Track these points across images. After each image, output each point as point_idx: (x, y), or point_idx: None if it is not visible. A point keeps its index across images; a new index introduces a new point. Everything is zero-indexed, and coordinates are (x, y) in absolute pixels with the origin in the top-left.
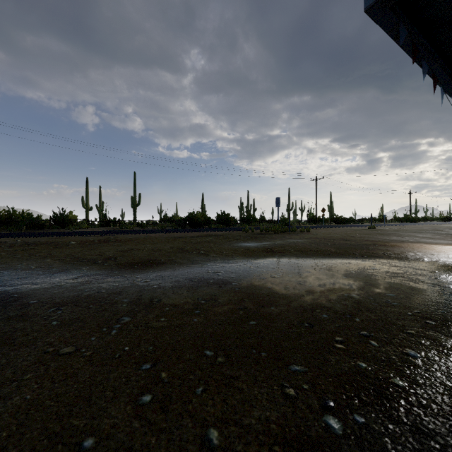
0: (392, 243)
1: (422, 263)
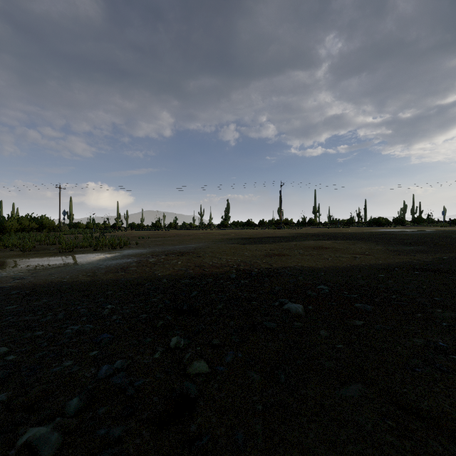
0: None
1: None
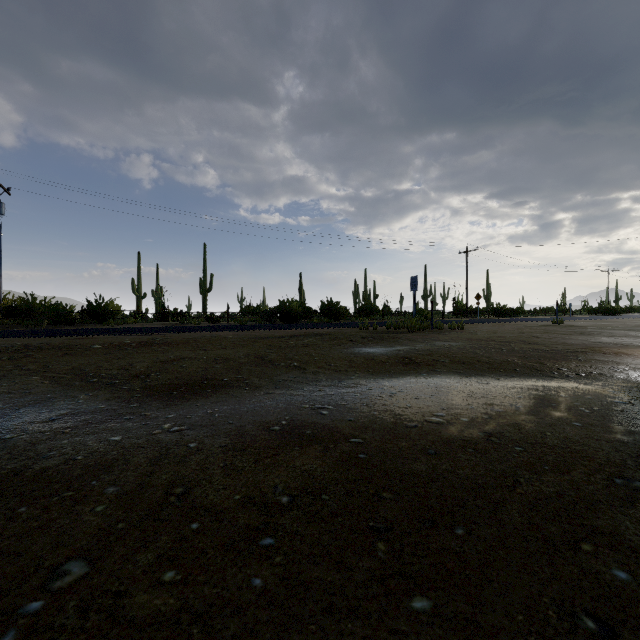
0: (613, 349)
1: None
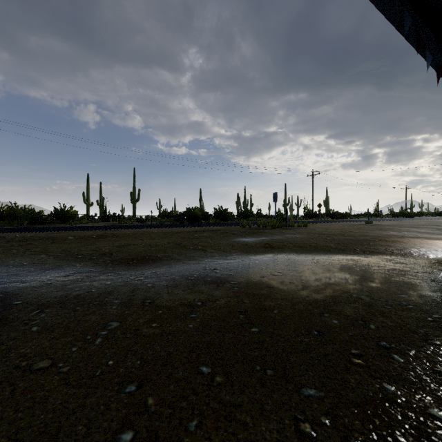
0: (392, 238)
1: (428, 260)
